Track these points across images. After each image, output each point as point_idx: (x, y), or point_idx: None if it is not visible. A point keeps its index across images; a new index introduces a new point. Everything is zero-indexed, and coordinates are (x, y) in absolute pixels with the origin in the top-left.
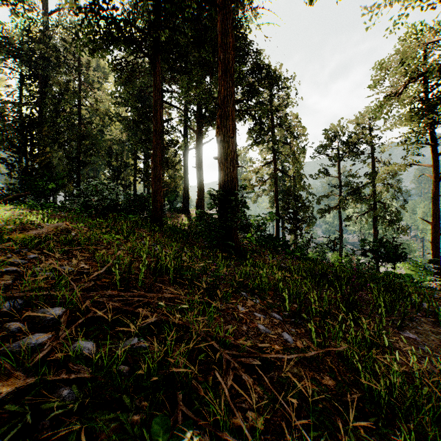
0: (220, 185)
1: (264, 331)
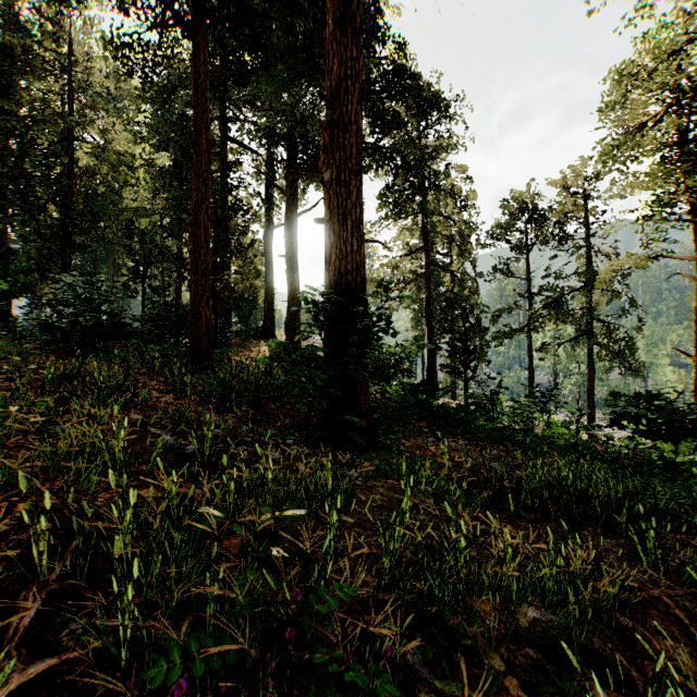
0: (330, 280)
1: None
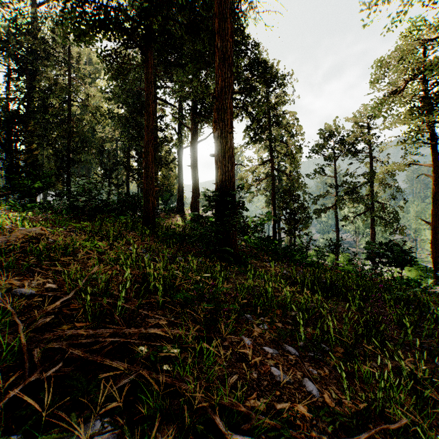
0: (217, 184)
1: (280, 379)
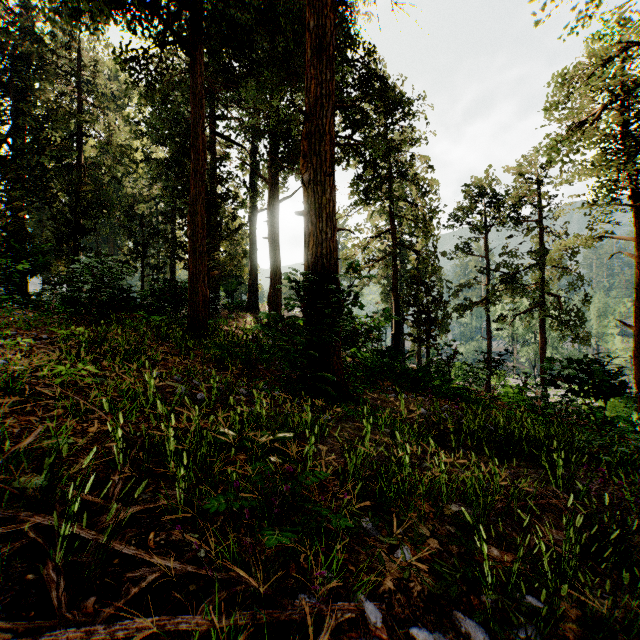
0: (308, 262)
1: None
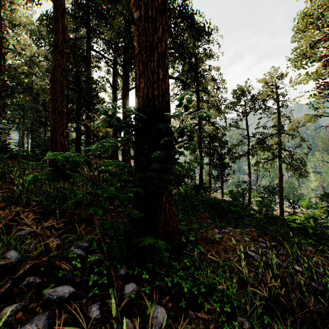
0: (139, 105)
1: None
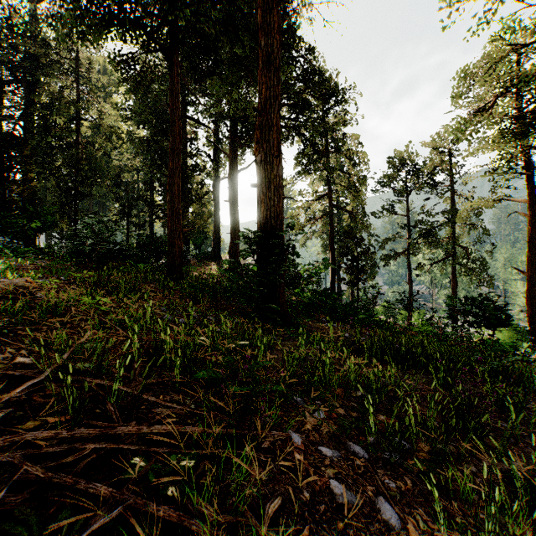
0: (260, 223)
1: (343, 500)
